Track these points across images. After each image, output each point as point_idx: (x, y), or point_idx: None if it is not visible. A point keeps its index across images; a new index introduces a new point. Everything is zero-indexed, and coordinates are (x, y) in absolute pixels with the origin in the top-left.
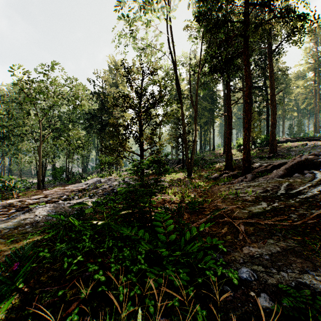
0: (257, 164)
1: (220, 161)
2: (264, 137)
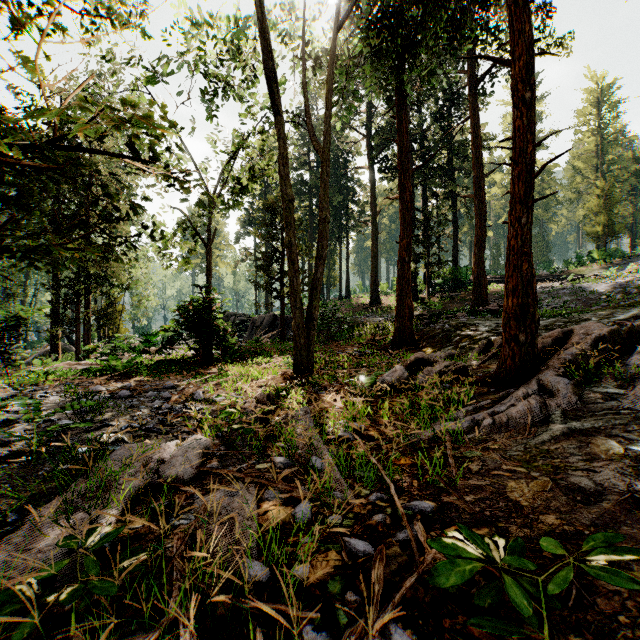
0: (482, 330)
1: (370, 321)
2: (448, 271)
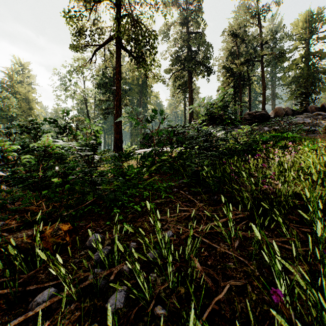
0: None
1: None
2: None
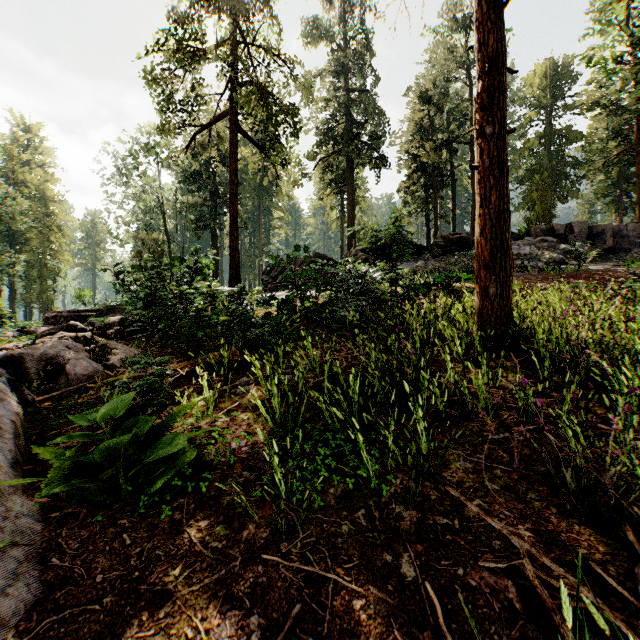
0: None
1: None
2: None
